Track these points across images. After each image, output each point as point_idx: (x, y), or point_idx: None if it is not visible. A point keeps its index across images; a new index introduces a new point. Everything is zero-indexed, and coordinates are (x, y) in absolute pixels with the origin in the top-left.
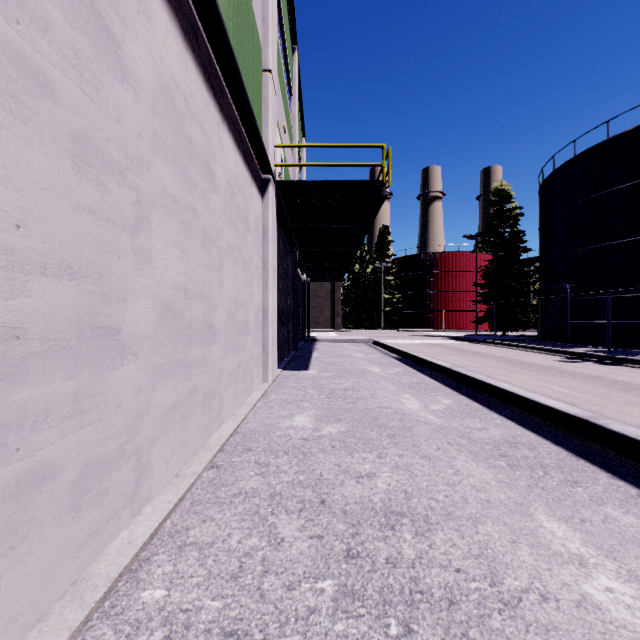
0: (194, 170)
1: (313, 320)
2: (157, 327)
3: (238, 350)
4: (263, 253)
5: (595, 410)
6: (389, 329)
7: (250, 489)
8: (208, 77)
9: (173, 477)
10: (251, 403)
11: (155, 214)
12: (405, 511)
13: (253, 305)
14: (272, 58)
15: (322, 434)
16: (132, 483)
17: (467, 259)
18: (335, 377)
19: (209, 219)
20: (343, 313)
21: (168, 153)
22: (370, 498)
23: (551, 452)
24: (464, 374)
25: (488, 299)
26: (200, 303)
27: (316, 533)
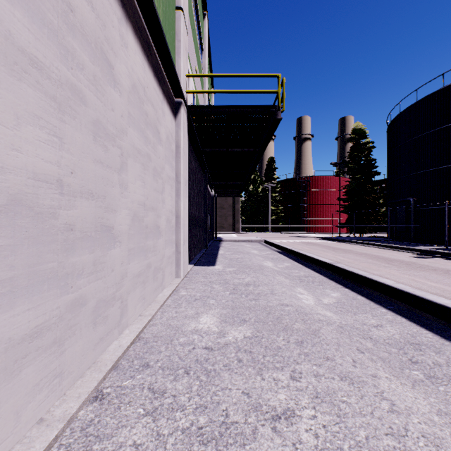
0: (78, 45)
1: (219, 225)
2: None
3: (147, 252)
4: (175, 166)
5: None
6: (274, 232)
7: (131, 447)
8: None
9: (33, 425)
10: (160, 301)
11: None
12: None
13: (165, 210)
14: None
15: (227, 341)
16: None
17: (331, 181)
18: (237, 272)
19: (105, 112)
20: (241, 220)
21: None
22: None
23: None
24: (347, 270)
25: (349, 210)
26: (89, 202)
27: None
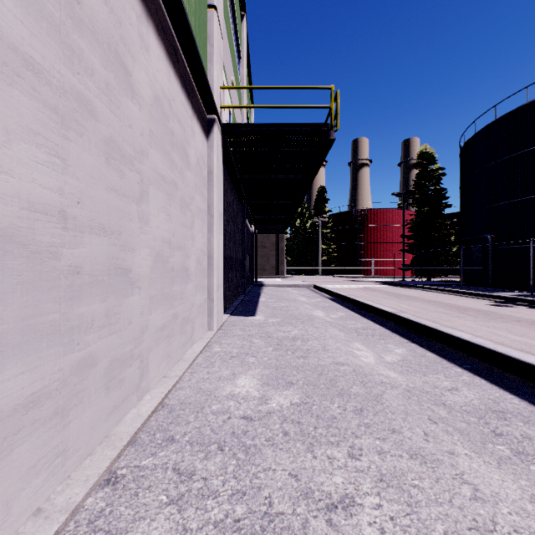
0: (86, 46)
1: (260, 267)
2: None
3: (173, 299)
4: (208, 196)
5: None
6: (326, 275)
7: None
8: None
9: (28, 518)
10: (189, 359)
11: None
12: None
13: (195, 249)
14: None
15: (270, 408)
16: None
17: (393, 215)
18: (282, 323)
19: (120, 129)
20: (286, 261)
21: None
22: None
23: None
24: (413, 321)
25: (414, 249)
26: (100, 239)
27: None
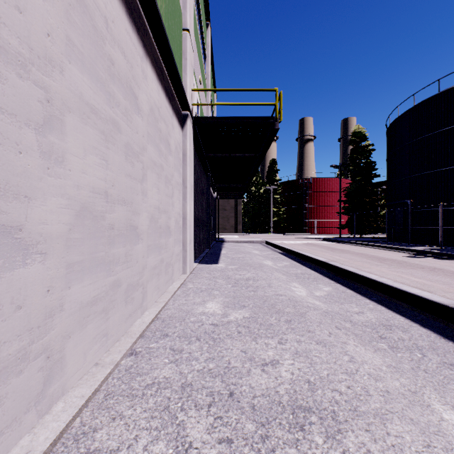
0: (116, 89)
1: (222, 227)
2: (72, 227)
3: (160, 248)
4: (183, 172)
5: (449, 297)
6: (276, 233)
7: (163, 379)
8: (131, 13)
9: (92, 366)
10: (171, 291)
11: (70, 118)
12: (312, 406)
13: (174, 213)
14: (190, 20)
15: (229, 320)
16: (38, 383)
17: (332, 183)
18: (239, 269)
19: (132, 135)
20: (243, 222)
21: (86, 64)
22: (276, 389)
23: (422, 334)
24: (339, 267)
25: (349, 211)
26: (123, 207)
27: (225, 436)
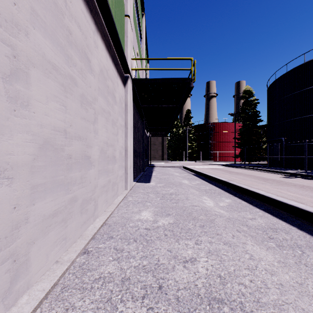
0: (73, 53)
1: (153, 156)
2: (36, 157)
3: (108, 172)
4: (125, 118)
5: None
6: (190, 161)
7: (107, 274)
8: None
9: (53, 264)
10: (116, 203)
11: (34, 72)
12: (223, 298)
13: (118, 146)
14: (130, 9)
15: (158, 225)
16: (6, 283)
17: (229, 126)
18: (165, 186)
19: (86, 89)
20: (167, 153)
21: (48, 31)
22: (195, 283)
23: (300, 235)
24: (236, 185)
25: (241, 145)
26: (78, 142)
27: None
